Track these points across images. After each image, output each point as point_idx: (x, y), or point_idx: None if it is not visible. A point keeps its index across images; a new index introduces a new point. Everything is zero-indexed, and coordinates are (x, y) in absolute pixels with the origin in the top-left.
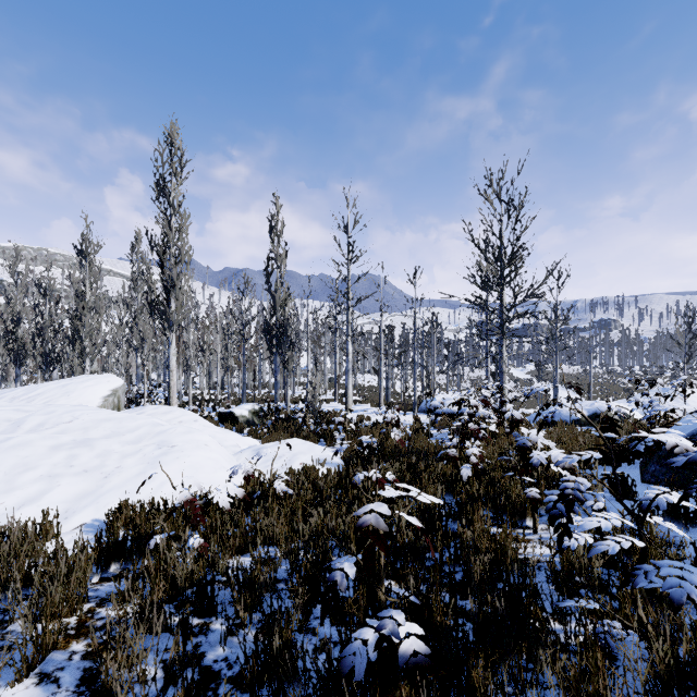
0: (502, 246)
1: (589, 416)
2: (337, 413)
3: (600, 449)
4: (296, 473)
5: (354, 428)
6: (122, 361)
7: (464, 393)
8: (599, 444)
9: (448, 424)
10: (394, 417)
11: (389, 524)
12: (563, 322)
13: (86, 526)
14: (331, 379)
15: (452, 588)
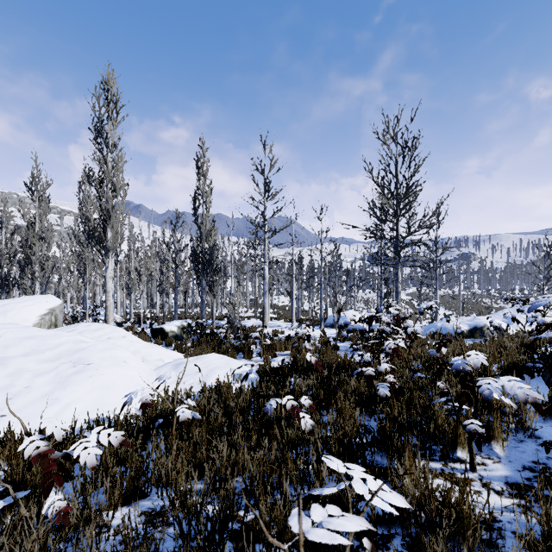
0: (397, 183)
1: (470, 330)
2: (255, 328)
3: None
4: (209, 391)
5: (269, 342)
6: (73, 284)
7: (372, 310)
8: None
9: (351, 337)
10: (305, 333)
11: (305, 463)
12: (442, 252)
13: None
14: (252, 300)
15: None
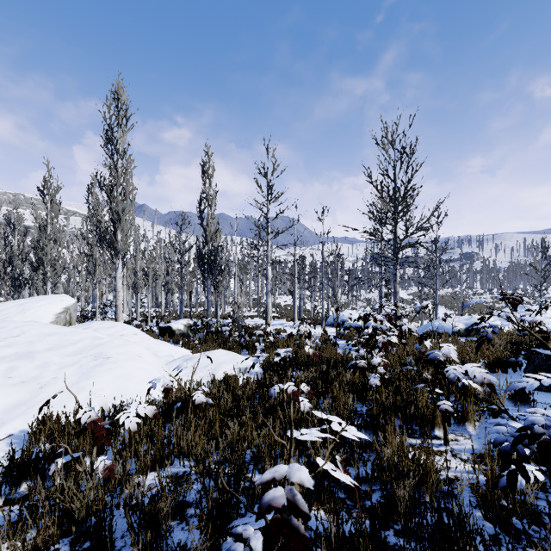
0: (396, 187)
1: (467, 328)
2: (258, 327)
3: (550, 369)
4: (218, 382)
5: (272, 340)
6: (81, 284)
7: (368, 309)
8: (550, 364)
9: (350, 335)
10: (307, 330)
11: None
12: (442, 253)
13: (12, 437)
14: (255, 299)
15: (375, 521)
